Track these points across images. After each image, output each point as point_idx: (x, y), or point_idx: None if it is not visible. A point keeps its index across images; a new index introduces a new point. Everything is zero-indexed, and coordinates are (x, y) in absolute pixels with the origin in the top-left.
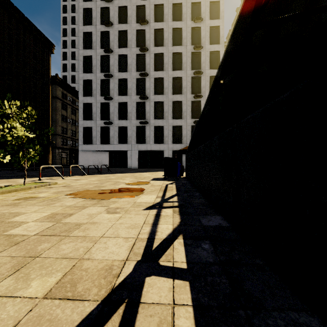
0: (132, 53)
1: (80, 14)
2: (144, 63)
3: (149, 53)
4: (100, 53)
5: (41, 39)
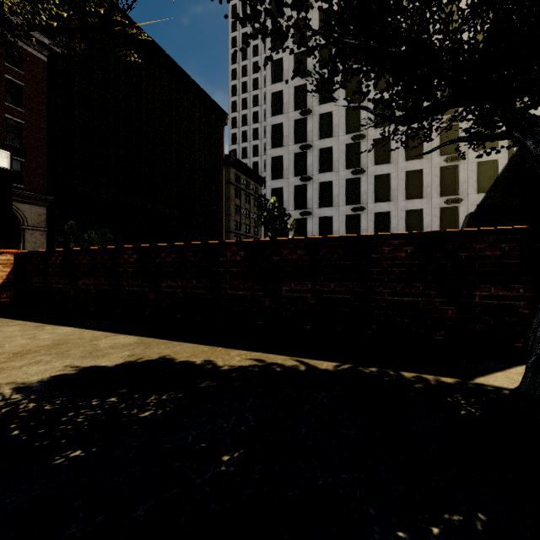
0: (340, 108)
1: (268, 70)
2: (358, 119)
3: (366, 103)
4: (294, 117)
5: (215, 110)
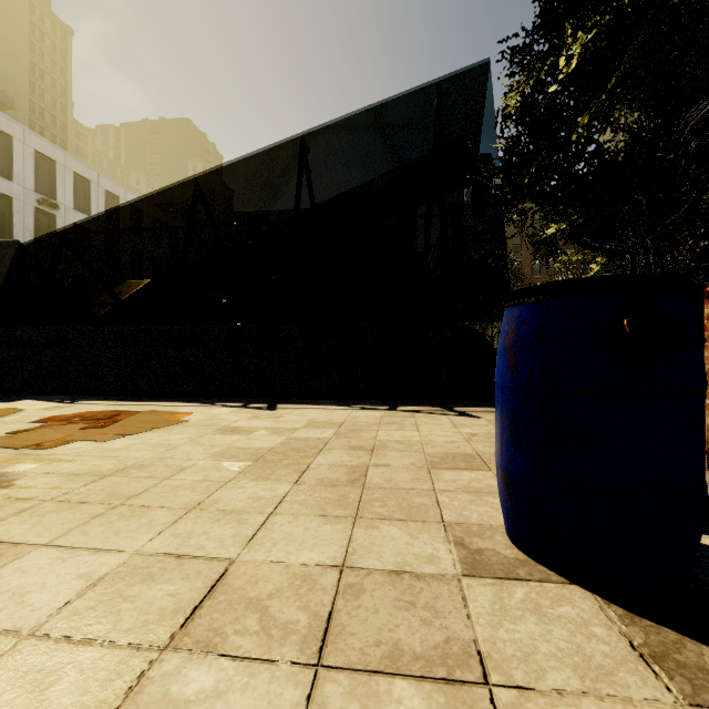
0: None
1: None
2: None
3: None
4: None
5: None
